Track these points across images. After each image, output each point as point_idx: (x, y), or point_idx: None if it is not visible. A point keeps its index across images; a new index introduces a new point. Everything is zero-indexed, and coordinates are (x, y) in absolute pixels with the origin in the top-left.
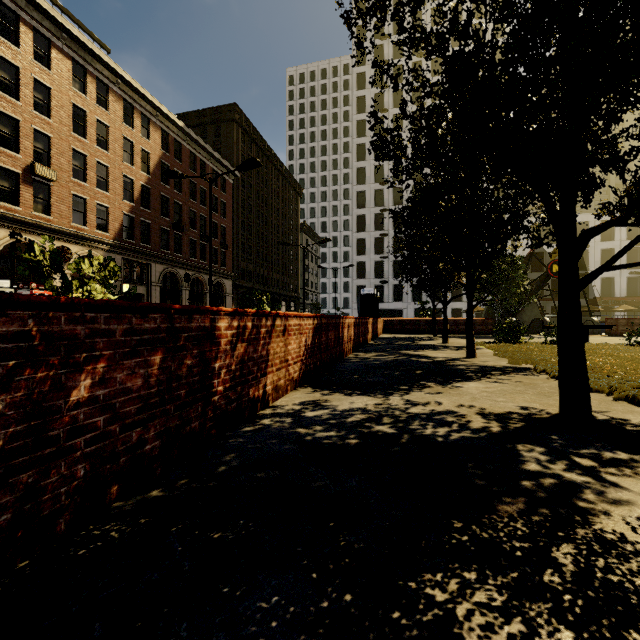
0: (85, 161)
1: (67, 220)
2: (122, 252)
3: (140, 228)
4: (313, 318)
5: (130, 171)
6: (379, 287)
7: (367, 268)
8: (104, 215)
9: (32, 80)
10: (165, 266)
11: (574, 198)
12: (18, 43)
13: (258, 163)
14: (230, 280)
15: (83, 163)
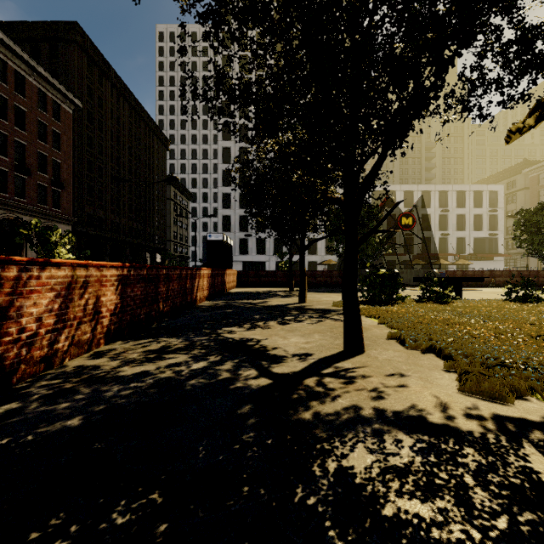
0: None
1: None
2: None
3: None
4: None
5: None
6: (244, 240)
7: (232, 222)
8: None
9: None
10: None
11: None
12: None
13: None
14: (68, 225)
15: None
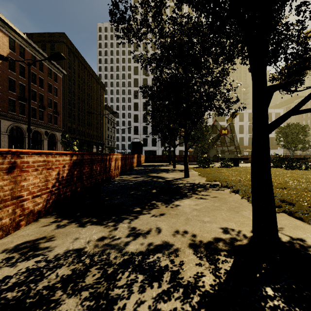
0: None
1: None
2: None
3: None
4: (71, 155)
5: None
6: (145, 139)
7: (139, 129)
8: None
9: None
10: (12, 122)
11: (267, 52)
12: None
13: (62, 56)
14: (60, 133)
15: None
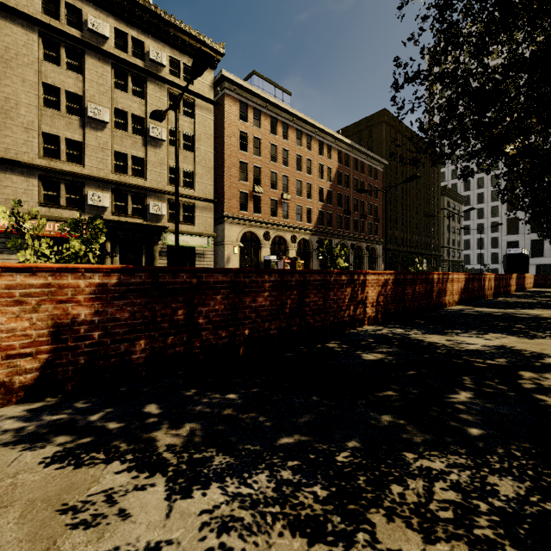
0: (301, 184)
1: (294, 220)
2: (318, 234)
3: (326, 217)
4: (464, 275)
5: (321, 183)
6: (537, 241)
7: (520, 223)
8: (309, 213)
9: (281, 150)
10: (339, 240)
11: None
12: (277, 133)
13: (418, 176)
14: (380, 245)
15: (300, 186)
